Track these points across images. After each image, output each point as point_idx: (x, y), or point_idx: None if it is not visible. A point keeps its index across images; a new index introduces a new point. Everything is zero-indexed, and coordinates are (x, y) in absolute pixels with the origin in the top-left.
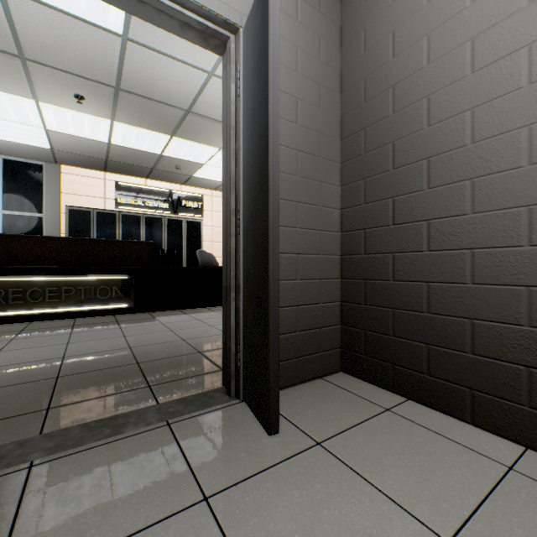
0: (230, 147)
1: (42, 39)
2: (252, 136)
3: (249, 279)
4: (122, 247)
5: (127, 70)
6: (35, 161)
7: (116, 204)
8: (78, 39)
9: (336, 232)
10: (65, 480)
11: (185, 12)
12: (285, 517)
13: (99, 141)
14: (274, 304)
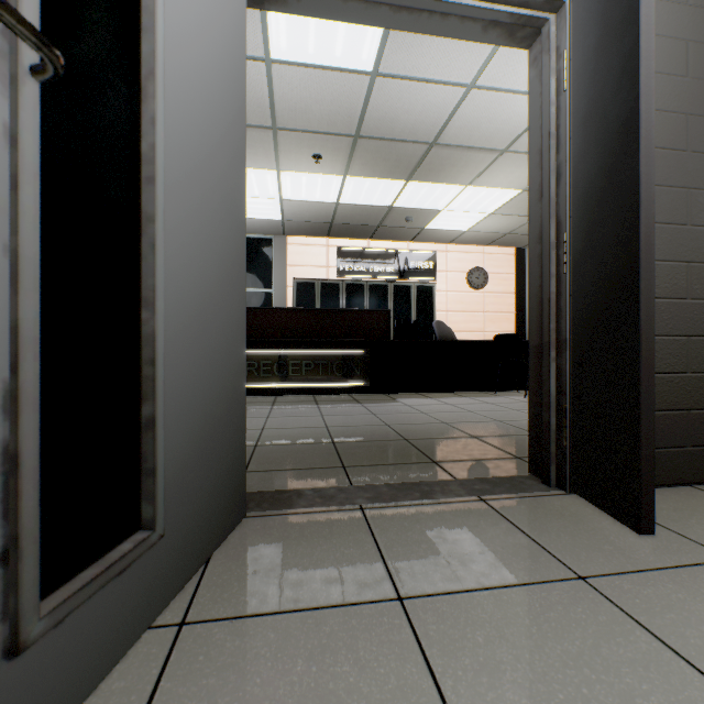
0: (548, 161)
1: (294, 104)
2: (593, 137)
3: (587, 330)
4: (356, 317)
5: (370, 112)
6: (266, 236)
7: (338, 272)
8: (326, 93)
9: None
10: (401, 525)
11: (495, 7)
12: None
13: (327, 203)
14: (647, 355)
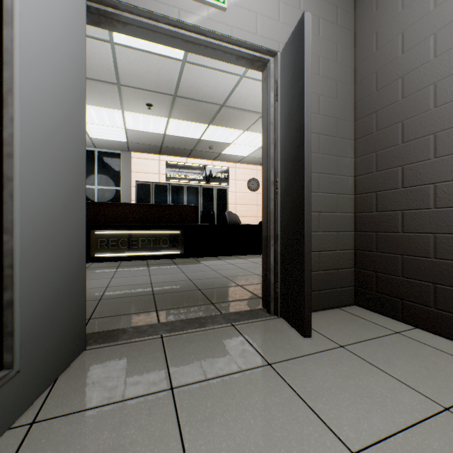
0: (270, 137)
1: (132, 71)
2: (288, 129)
3: (286, 230)
4: (176, 209)
5: (183, 83)
6: (116, 151)
7: (166, 178)
8: (154, 67)
9: (351, 194)
10: (183, 345)
11: (241, 50)
12: (324, 379)
13: (158, 133)
14: (308, 247)
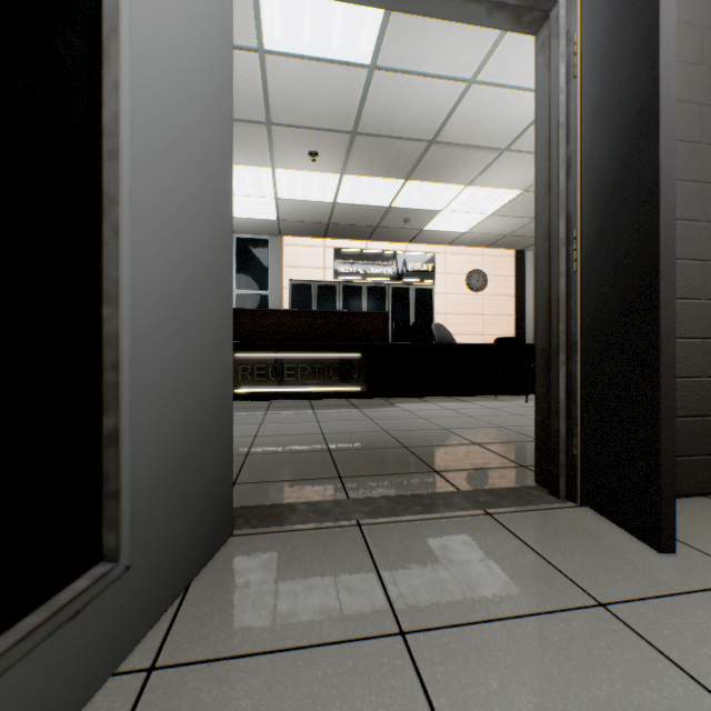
0: (557, 153)
1: (289, 98)
2: (607, 125)
3: (599, 331)
4: (354, 319)
5: (368, 108)
6: (261, 236)
7: (335, 274)
8: (323, 86)
9: None
10: (402, 544)
11: None
12: None
13: (324, 202)
14: (668, 359)
